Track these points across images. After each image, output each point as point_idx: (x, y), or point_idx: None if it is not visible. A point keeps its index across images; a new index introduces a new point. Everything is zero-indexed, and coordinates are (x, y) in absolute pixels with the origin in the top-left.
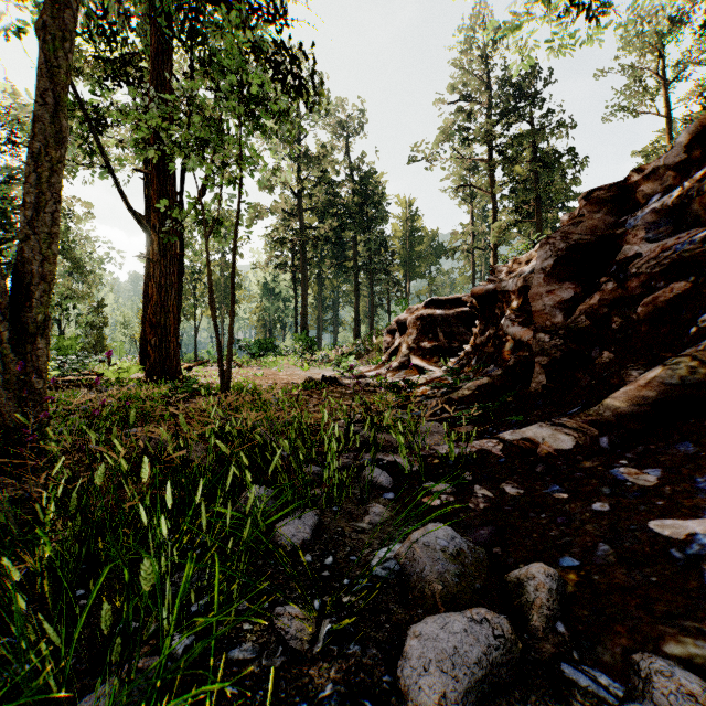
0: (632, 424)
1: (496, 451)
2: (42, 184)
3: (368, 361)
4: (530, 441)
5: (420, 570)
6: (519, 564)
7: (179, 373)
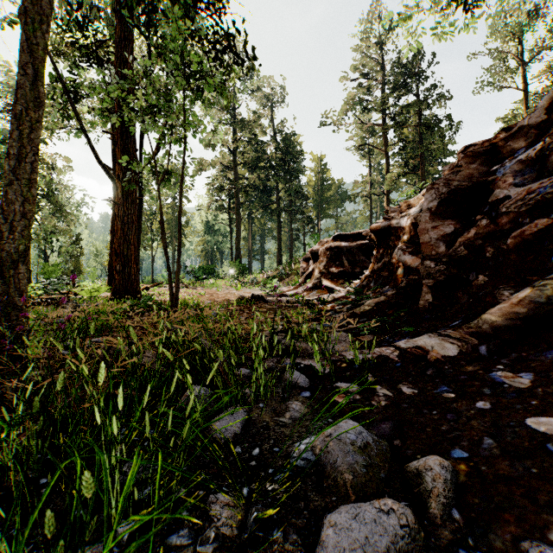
0: (506, 335)
1: (394, 357)
2: (23, 139)
3: (288, 283)
4: (421, 349)
5: (333, 461)
6: (416, 455)
7: (138, 292)
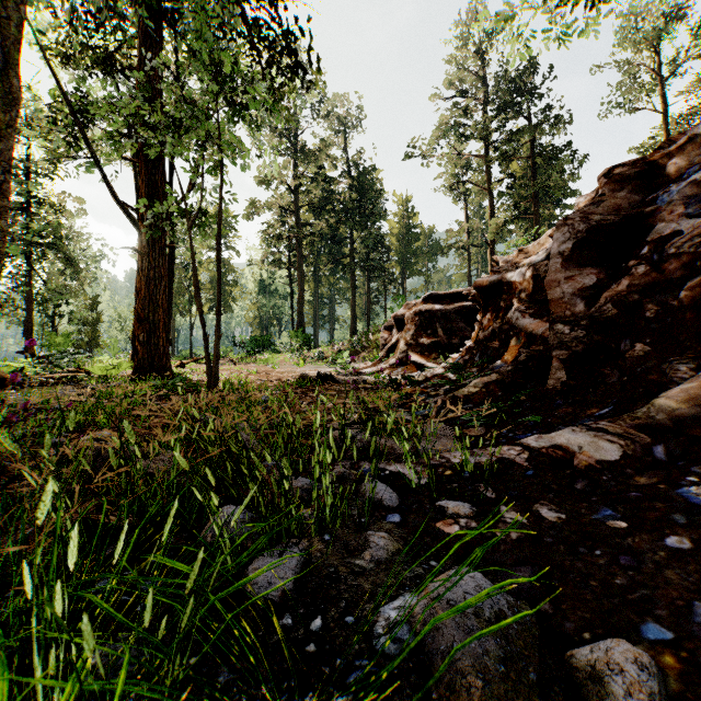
0: (693, 429)
1: (521, 461)
2: None
3: (365, 358)
4: (562, 449)
5: (447, 649)
6: (582, 632)
7: (168, 370)
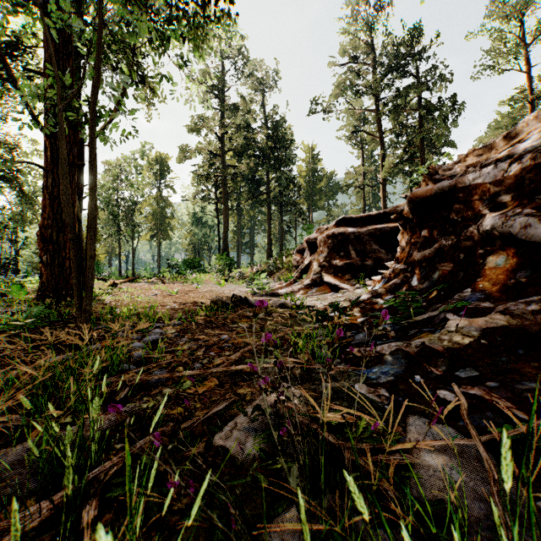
0: None
1: None
2: None
3: (280, 277)
4: None
5: None
6: None
7: None
